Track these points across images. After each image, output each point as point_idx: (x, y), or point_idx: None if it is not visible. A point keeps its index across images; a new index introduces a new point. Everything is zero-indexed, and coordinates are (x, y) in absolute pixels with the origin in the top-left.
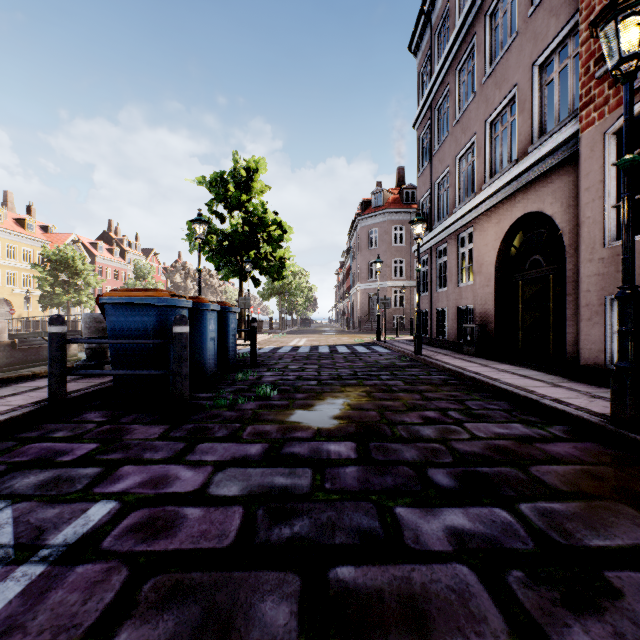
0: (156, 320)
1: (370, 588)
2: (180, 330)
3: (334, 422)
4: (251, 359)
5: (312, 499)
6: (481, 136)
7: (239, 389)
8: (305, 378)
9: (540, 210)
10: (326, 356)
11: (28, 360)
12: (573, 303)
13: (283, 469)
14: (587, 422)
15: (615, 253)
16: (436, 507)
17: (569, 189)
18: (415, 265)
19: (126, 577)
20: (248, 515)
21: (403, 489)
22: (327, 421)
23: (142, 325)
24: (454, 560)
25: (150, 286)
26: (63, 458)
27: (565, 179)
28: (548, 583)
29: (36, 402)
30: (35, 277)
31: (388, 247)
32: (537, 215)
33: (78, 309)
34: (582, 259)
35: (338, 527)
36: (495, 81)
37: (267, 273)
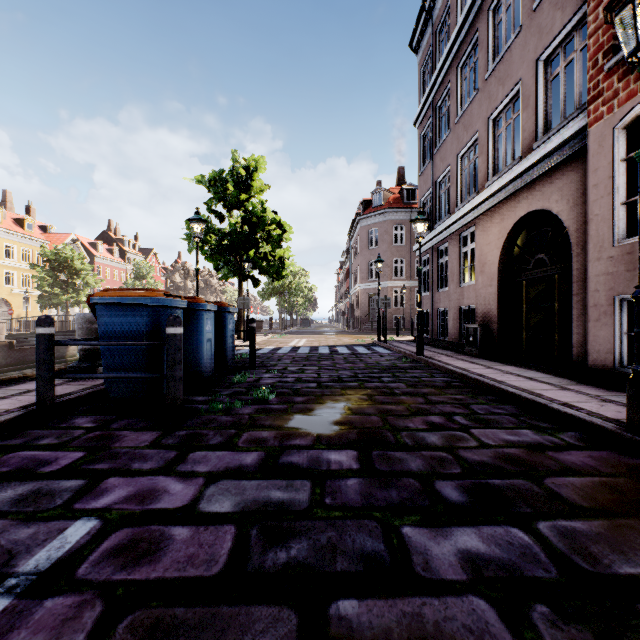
0: (149, 321)
1: (376, 628)
2: (173, 331)
3: (334, 428)
4: (249, 360)
5: (311, 517)
6: (484, 133)
7: (236, 392)
8: (304, 380)
9: (545, 208)
10: (326, 357)
11: (26, 360)
12: (580, 303)
13: (280, 481)
14: (601, 428)
15: (625, 251)
16: (446, 526)
17: (575, 186)
18: (415, 265)
19: (100, 613)
20: (241, 536)
21: (409, 505)
22: (327, 427)
23: (134, 326)
24: (470, 592)
25: (149, 286)
26: (46, 469)
27: (571, 176)
28: (578, 621)
29: (24, 406)
30: (34, 277)
31: (388, 247)
32: (542, 213)
33: (77, 309)
34: (590, 258)
35: (339, 550)
36: (498, 77)
37: (266, 273)
